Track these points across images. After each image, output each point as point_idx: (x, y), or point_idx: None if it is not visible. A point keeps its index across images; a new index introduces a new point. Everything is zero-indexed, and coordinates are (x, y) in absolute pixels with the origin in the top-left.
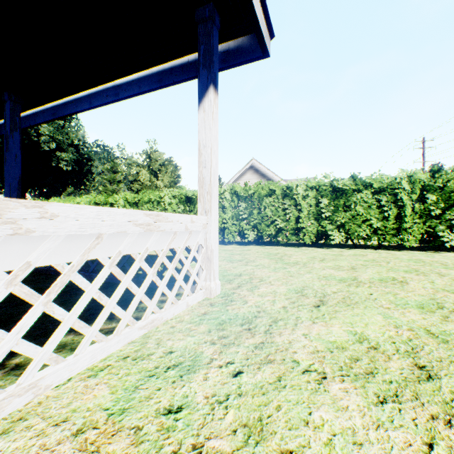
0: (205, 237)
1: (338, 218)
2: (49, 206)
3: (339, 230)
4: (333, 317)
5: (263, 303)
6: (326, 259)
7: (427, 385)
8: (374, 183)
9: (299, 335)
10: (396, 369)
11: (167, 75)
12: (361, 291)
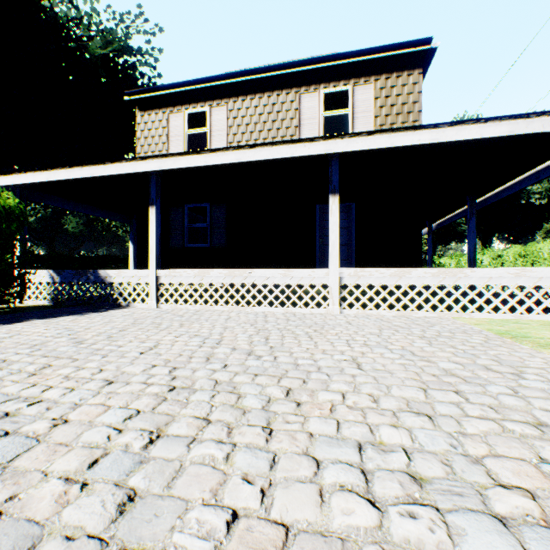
0: None
1: None
2: (473, 269)
3: None
4: None
5: None
6: None
7: None
8: None
9: None
10: None
11: None
12: None
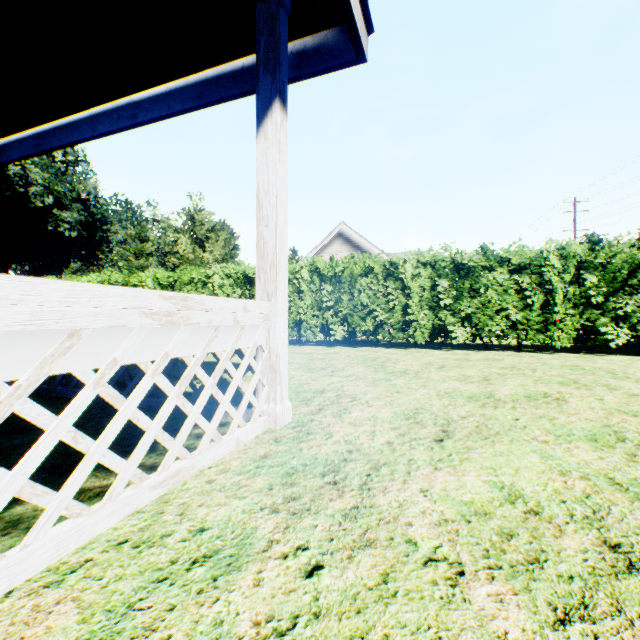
0: (267, 334)
1: (463, 307)
2: None
3: (463, 324)
4: (464, 458)
5: (357, 436)
6: (447, 365)
7: (631, 582)
8: (512, 258)
9: (414, 491)
10: (575, 553)
11: (211, 87)
12: (502, 414)
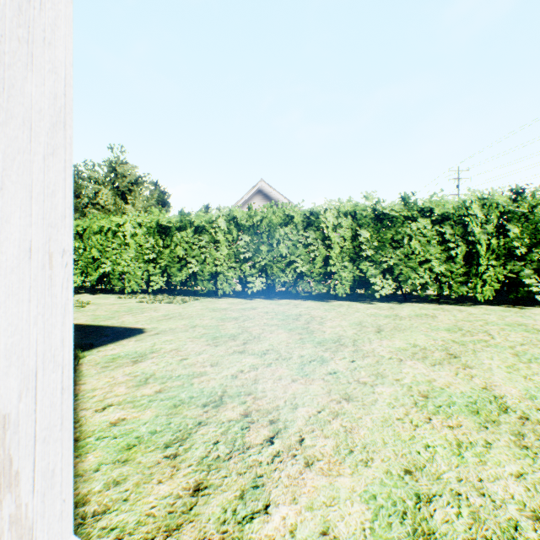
0: None
1: (385, 258)
2: None
3: (385, 275)
4: None
5: None
6: (384, 327)
7: None
8: (434, 208)
9: None
10: None
11: None
12: None
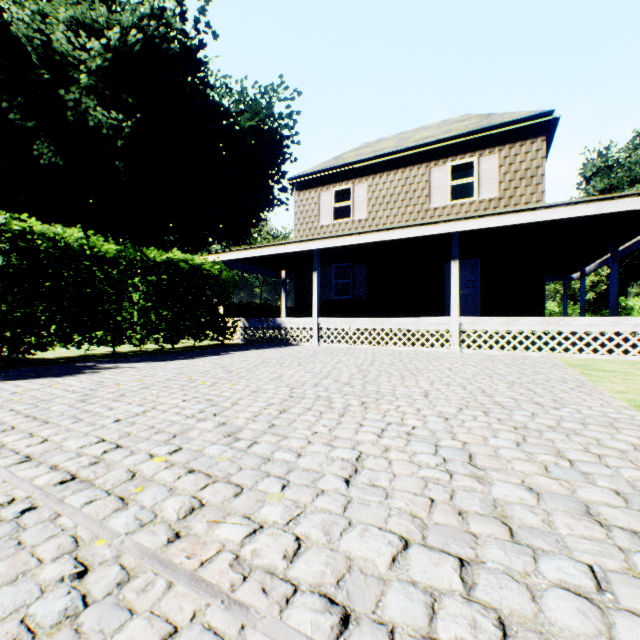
0: None
1: None
2: (573, 318)
3: None
4: None
5: None
6: None
7: None
8: None
9: None
10: None
11: None
12: None
